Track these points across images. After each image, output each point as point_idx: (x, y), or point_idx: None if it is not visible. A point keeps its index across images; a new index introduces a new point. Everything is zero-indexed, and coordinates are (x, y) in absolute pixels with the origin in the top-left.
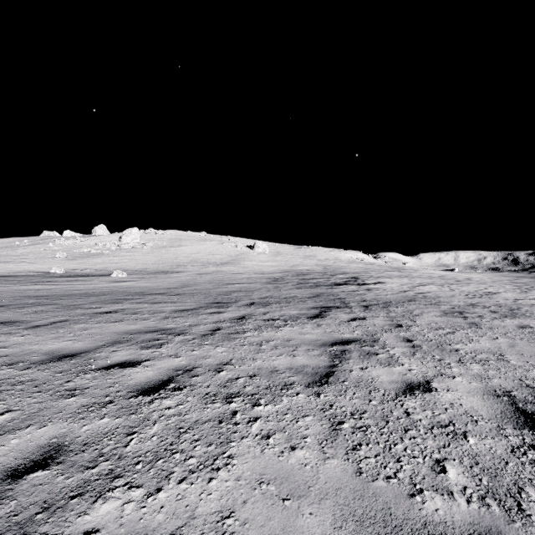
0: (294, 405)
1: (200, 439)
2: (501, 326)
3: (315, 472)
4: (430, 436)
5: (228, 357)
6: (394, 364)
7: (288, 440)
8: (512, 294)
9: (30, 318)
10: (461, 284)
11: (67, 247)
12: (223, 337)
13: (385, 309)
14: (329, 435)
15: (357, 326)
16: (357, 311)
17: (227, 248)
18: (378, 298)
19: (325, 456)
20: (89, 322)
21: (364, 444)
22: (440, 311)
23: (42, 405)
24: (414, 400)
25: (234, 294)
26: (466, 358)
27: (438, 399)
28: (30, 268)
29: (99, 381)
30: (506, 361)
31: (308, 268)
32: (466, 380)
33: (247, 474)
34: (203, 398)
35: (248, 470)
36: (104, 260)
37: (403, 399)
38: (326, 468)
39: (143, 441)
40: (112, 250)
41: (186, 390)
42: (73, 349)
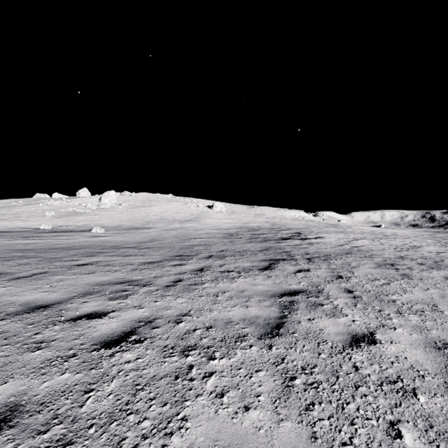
0: (248, 359)
1: (155, 397)
2: (430, 277)
3: (269, 438)
4: (381, 394)
5: (187, 308)
6: (339, 314)
7: (242, 399)
8: (433, 248)
9: (15, 270)
10: (389, 239)
11: (55, 206)
12: (184, 288)
13: (326, 262)
14: (282, 393)
15: (302, 277)
16: (302, 263)
17: (190, 208)
18: (319, 252)
19: (279, 417)
20: (66, 273)
21: (316, 403)
22: (374, 263)
23: (7, 358)
24: (360, 353)
25: (195, 248)
26: (403, 308)
27: (383, 352)
28: (23, 225)
29: (65, 333)
30: (441, 312)
31: (259, 225)
32: (406, 332)
33: (200, 440)
34: (161, 351)
35: (202, 435)
36: (86, 218)
37: (350, 352)
38: (280, 432)
39: (99, 400)
40: (93, 209)
41: (146, 343)
42: (48, 300)
